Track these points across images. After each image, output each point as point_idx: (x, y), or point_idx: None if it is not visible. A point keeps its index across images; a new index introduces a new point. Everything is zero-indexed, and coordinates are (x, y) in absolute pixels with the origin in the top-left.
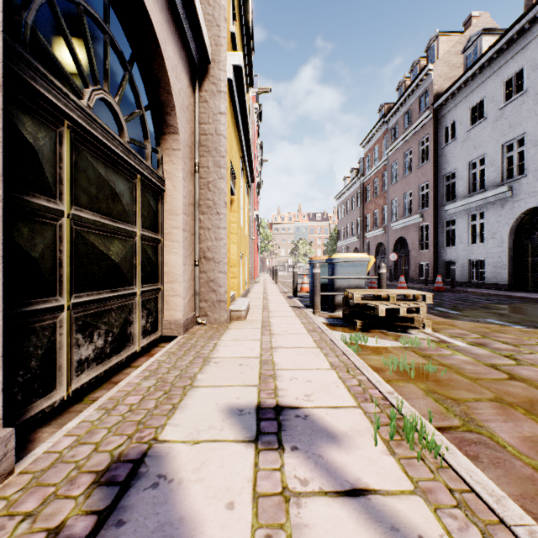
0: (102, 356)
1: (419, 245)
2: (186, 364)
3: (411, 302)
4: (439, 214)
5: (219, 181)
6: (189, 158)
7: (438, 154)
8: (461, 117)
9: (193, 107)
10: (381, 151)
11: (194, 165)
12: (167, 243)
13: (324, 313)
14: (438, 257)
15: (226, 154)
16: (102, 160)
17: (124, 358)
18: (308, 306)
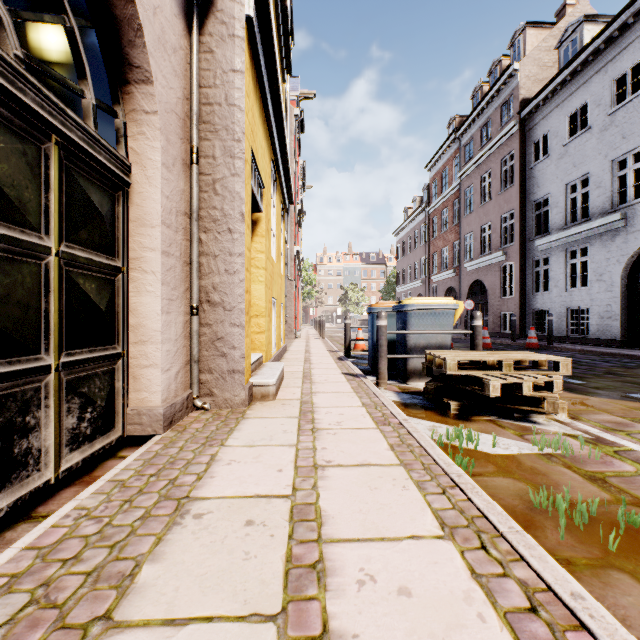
0: None
1: (501, 291)
2: (132, 522)
3: (537, 372)
4: (526, 251)
5: (232, 179)
6: (179, 136)
7: (525, 175)
8: (556, 127)
9: (189, 57)
10: (451, 175)
11: (190, 151)
12: (135, 275)
13: (392, 383)
14: (525, 305)
15: (243, 136)
16: None
17: (6, 507)
18: (368, 372)
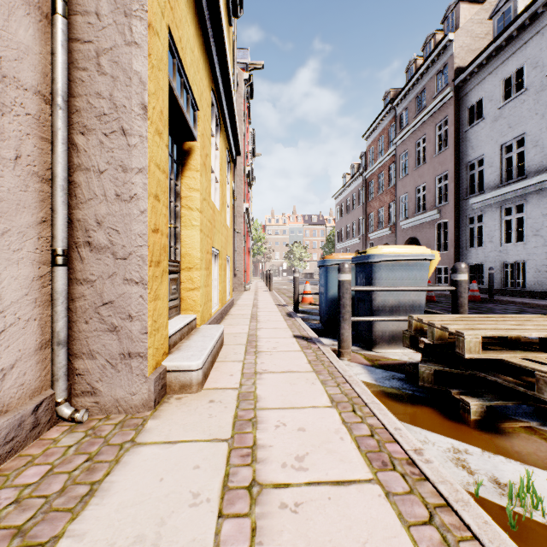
0: None
1: (436, 246)
2: None
3: None
4: (461, 209)
5: (127, 49)
6: None
7: (459, 139)
8: (490, 92)
9: None
10: (387, 142)
11: None
12: None
13: (355, 350)
14: (459, 260)
15: None
16: None
17: None
18: (321, 332)
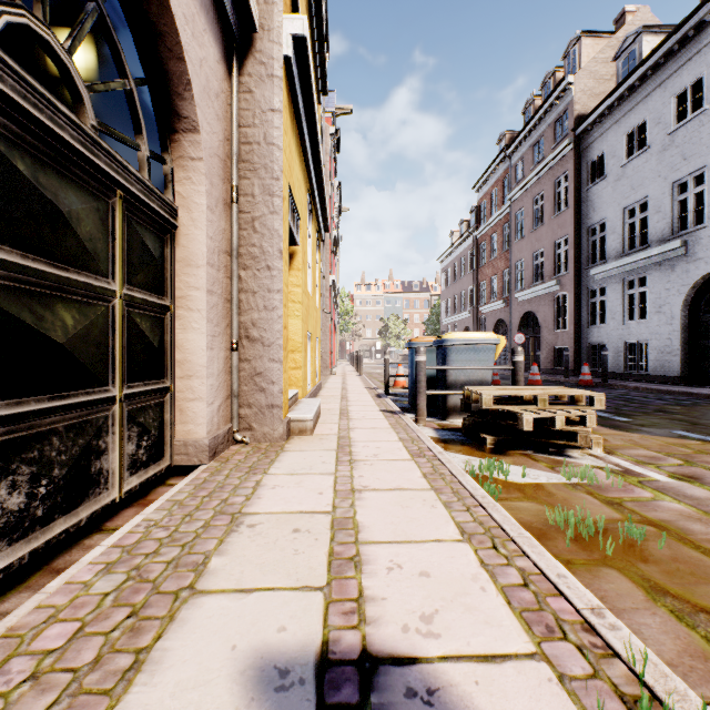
0: (23, 526)
1: (555, 323)
2: (196, 530)
3: (572, 407)
4: (582, 281)
5: (271, 216)
6: (221, 177)
7: (581, 198)
8: (613, 146)
9: (229, 98)
10: (501, 196)
11: (230, 190)
12: (182, 313)
13: (432, 420)
14: (581, 339)
15: (282, 174)
16: (27, 146)
17: (85, 518)
18: (407, 409)
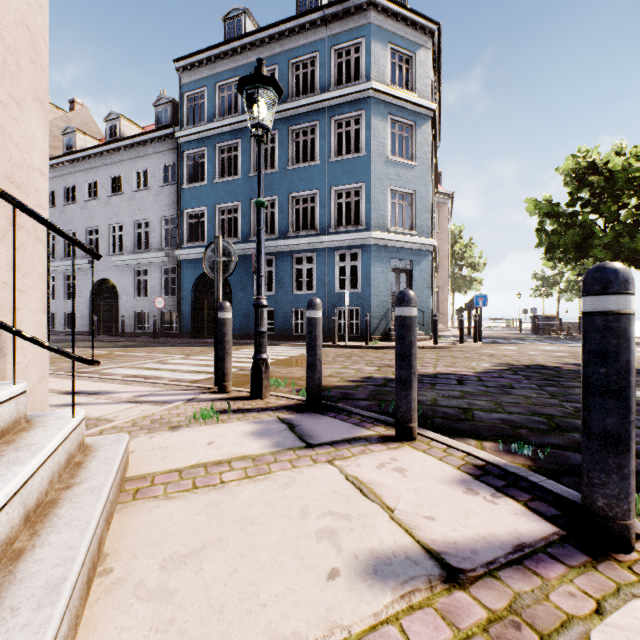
0: None
1: None
2: None
3: None
4: None
5: None
6: None
7: None
8: (59, 190)
9: None
10: None
11: None
12: None
13: None
14: None
15: None
16: None
17: None
18: None
